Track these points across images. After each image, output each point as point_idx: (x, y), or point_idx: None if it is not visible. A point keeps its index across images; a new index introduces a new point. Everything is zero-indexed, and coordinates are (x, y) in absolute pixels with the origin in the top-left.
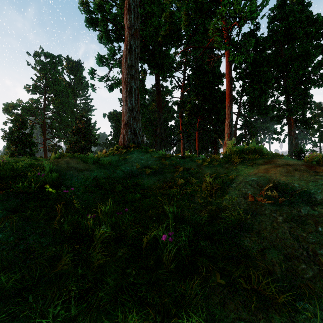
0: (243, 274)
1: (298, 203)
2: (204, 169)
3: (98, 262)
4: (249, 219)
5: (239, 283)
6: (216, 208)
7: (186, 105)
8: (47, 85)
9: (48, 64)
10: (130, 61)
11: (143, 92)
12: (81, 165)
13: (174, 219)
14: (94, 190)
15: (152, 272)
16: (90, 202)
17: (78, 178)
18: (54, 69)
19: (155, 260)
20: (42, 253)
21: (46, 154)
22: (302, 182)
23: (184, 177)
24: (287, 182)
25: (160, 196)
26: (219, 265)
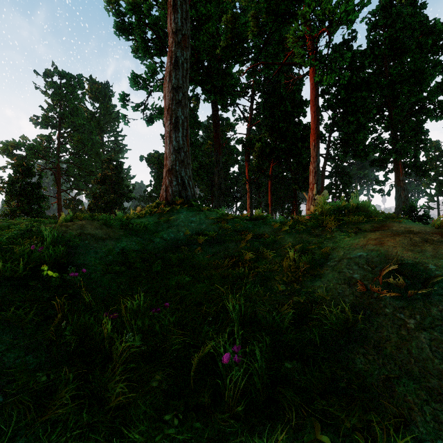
0: (359, 425)
1: (438, 297)
2: (284, 237)
3: (116, 400)
4: (360, 322)
5: (353, 441)
6: (305, 301)
7: (254, 144)
8: (62, 116)
9: (63, 87)
10: (176, 80)
11: (195, 126)
12: (102, 231)
13: (242, 321)
14: (119, 269)
15: (207, 416)
16: (112, 289)
17: (97, 251)
18: (72, 95)
19: (211, 392)
20: (27, 382)
21: (60, 211)
22: (440, 262)
23: (254, 250)
24: (416, 261)
25: (219, 279)
26: (317, 406)
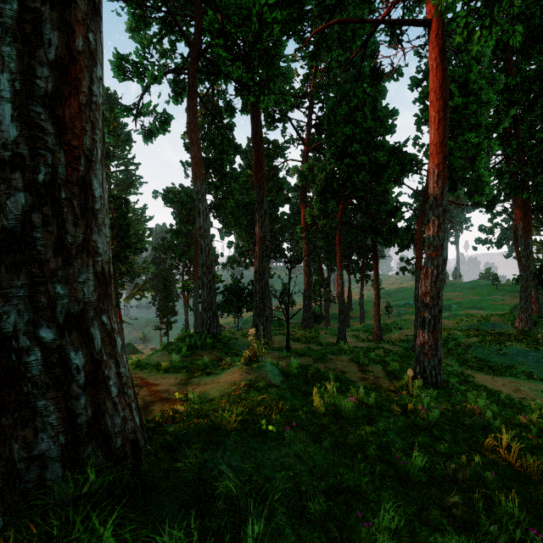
0: None
1: None
2: None
3: None
4: None
5: None
6: None
7: (315, 174)
8: None
9: None
10: None
11: (230, 150)
12: None
13: None
14: None
15: None
16: None
17: None
18: None
19: None
20: None
21: None
22: None
23: None
24: None
25: None
26: None
